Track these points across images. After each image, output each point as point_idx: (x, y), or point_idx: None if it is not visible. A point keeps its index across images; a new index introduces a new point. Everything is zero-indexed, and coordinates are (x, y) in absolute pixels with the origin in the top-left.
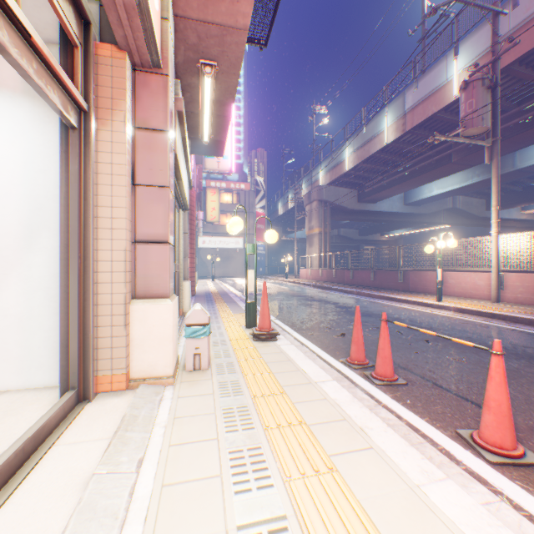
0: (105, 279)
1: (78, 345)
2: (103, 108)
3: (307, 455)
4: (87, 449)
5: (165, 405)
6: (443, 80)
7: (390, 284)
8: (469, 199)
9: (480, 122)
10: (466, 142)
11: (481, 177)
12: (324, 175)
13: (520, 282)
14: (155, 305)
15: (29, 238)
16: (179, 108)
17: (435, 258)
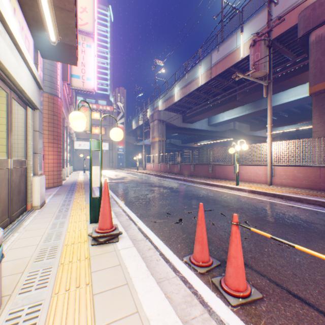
0: None
1: None
2: None
3: None
4: None
5: None
6: (234, 47)
7: (203, 173)
8: (241, 124)
9: (263, 68)
10: (254, 80)
11: (250, 111)
12: (162, 104)
13: (284, 172)
14: None
15: None
16: None
17: (235, 156)
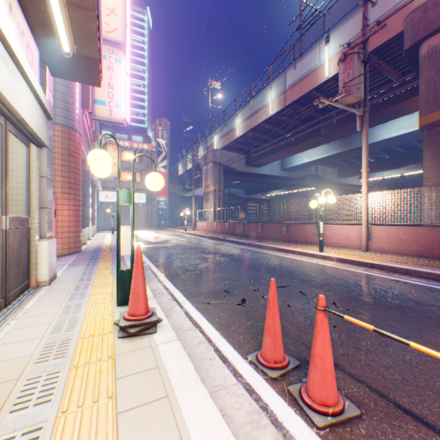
0: None
1: None
2: None
3: None
4: None
5: None
6: (317, 63)
7: (275, 235)
8: (326, 168)
9: (356, 91)
10: (345, 108)
11: (338, 150)
12: (218, 141)
13: (385, 234)
14: None
15: None
16: None
17: (319, 212)
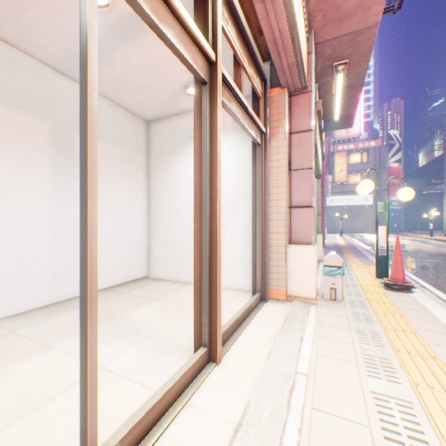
0: (273, 231)
1: (260, 267)
2: (272, 128)
3: (437, 379)
4: (270, 323)
5: (311, 315)
6: None
7: None
8: None
9: None
10: None
11: None
12: None
13: None
14: (302, 249)
15: (235, 207)
16: (318, 109)
17: None
